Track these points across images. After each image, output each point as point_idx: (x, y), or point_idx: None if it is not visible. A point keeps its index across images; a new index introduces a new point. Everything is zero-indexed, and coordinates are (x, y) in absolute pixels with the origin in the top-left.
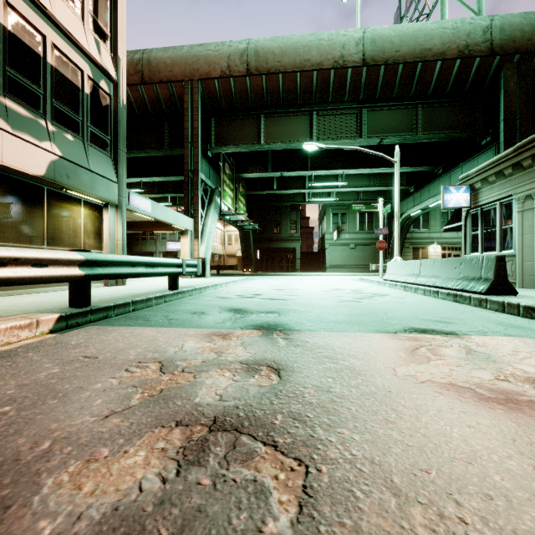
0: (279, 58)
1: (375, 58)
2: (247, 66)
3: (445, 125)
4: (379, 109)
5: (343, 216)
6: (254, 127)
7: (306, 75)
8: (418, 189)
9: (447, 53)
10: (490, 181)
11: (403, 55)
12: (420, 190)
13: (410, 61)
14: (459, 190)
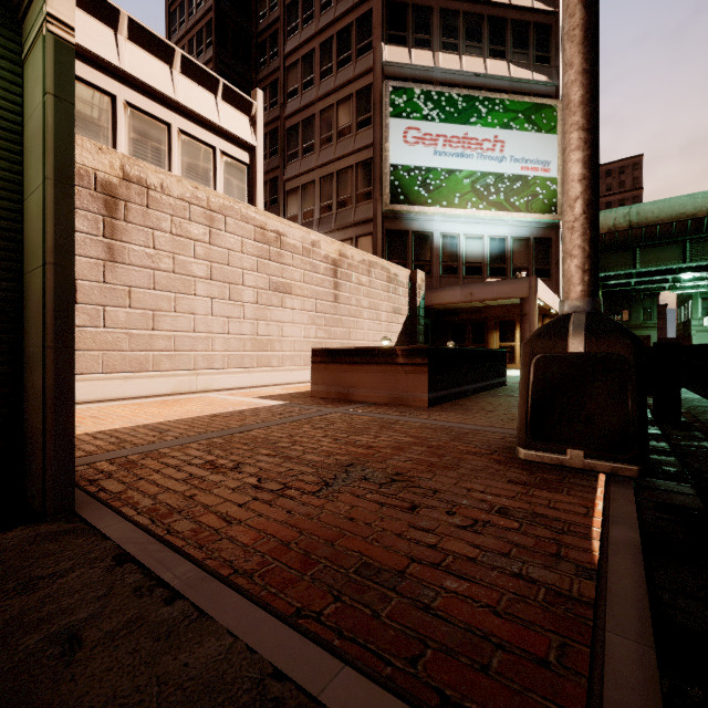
0: (657, 215)
1: None
2: (629, 223)
3: None
4: None
5: None
6: (630, 257)
7: (681, 223)
8: None
9: None
10: None
11: None
12: None
13: None
14: None
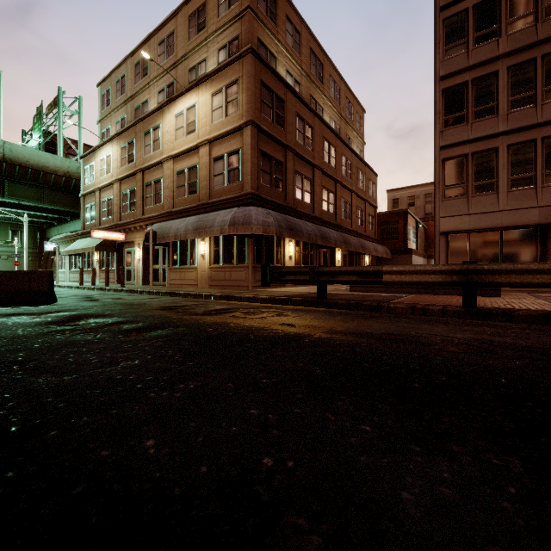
0: None
1: (13, 160)
2: None
3: (62, 203)
4: (18, 183)
5: None
6: None
7: None
8: (60, 224)
9: (58, 172)
10: (61, 244)
11: (32, 165)
12: (62, 225)
13: (36, 169)
14: (52, 244)
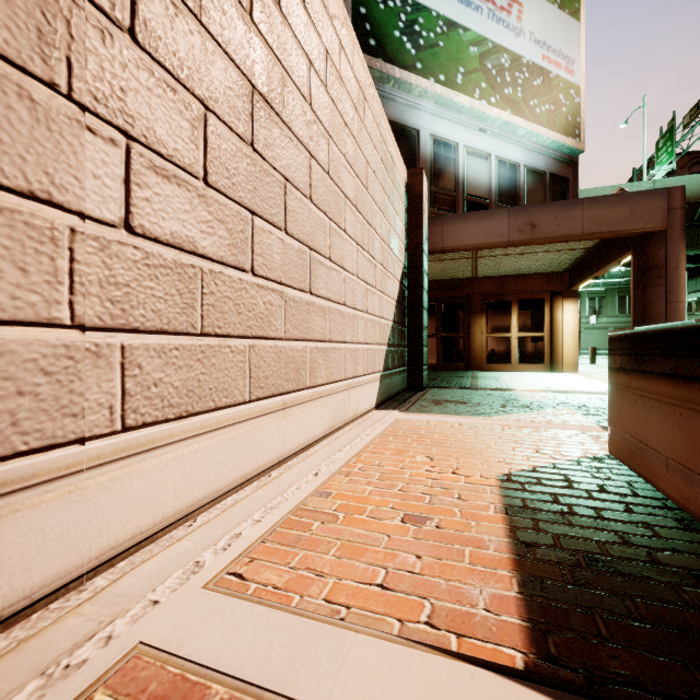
0: None
1: None
2: None
3: None
4: None
5: (600, 300)
6: None
7: None
8: (693, 277)
9: None
10: None
11: (687, 198)
12: (695, 278)
13: (693, 202)
14: None
